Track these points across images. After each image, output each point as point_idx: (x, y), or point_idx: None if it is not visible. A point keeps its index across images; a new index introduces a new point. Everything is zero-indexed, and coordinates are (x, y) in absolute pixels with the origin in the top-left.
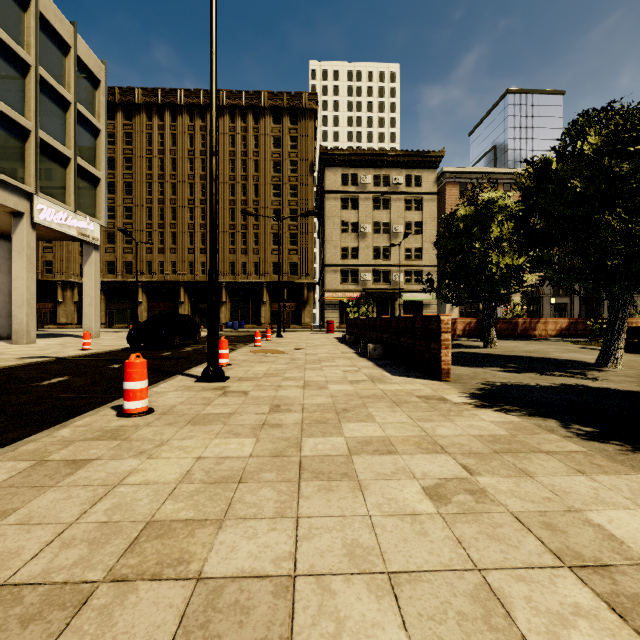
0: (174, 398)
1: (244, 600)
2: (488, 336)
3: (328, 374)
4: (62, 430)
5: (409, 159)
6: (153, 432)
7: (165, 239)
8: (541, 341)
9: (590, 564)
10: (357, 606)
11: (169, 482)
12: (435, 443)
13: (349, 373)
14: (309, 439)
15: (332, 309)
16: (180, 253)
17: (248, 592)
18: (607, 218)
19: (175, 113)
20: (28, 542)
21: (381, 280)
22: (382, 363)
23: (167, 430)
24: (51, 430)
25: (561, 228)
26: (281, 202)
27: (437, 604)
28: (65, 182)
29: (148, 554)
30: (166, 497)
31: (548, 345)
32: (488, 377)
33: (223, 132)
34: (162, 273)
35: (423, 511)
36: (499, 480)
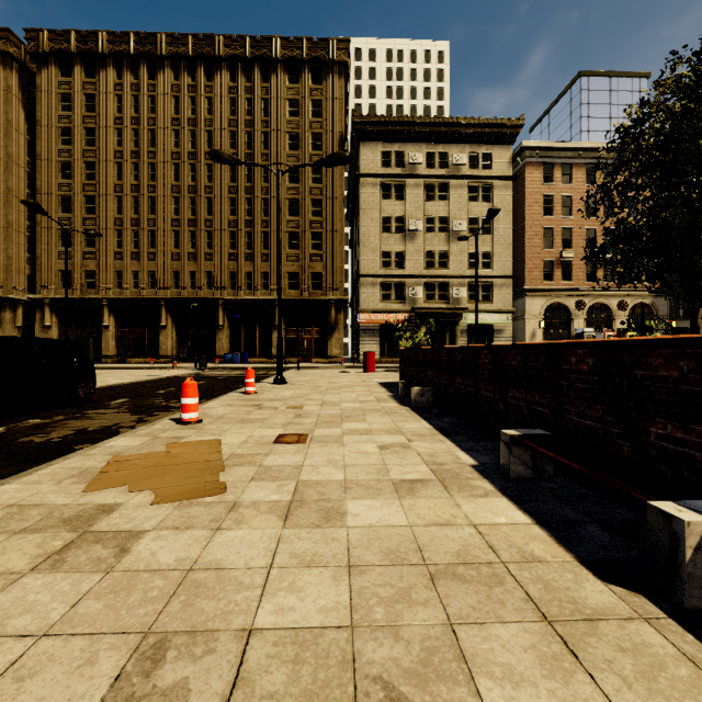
0: None
1: None
2: None
3: None
4: None
5: (475, 130)
6: None
7: (140, 240)
8: None
9: None
10: None
11: None
12: None
13: None
14: None
15: (369, 336)
16: (161, 259)
17: None
18: None
19: (154, 68)
20: None
21: (436, 296)
22: None
23: None
24: None
25: None
26: (299, 190)
27: None
28: None
29: None
30: None
31: None
32: None
33: (220, 94)
34: (137, 287)
35: None
36: None
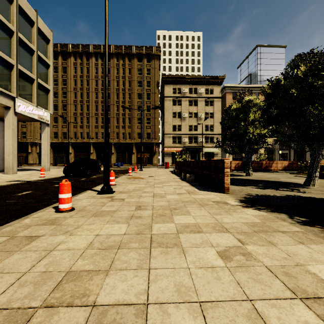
0: (86, 202)
1: (118, 319)
2: (248, 170)
3: (166, 189)
4: (25, 219)
5: (207, 80)
6: (73, 221)
7: (83, 121)
8: (274, 172)
9: (311, 297)
10: (182, 323)
11: (80, 248)
12: (223, 227)
13: (177, 189)
14: (156, 224)
15: (168, 156)
16: (91, 128)
17: (121, 314)
18: (310, 109)
19: (88, 57)
20: (1, 283)
21: (193, 141)
22: (194, 184)
23: (81, 219)
24: (20, 219)
25: (286, 114)
26: (142, 102)
27: (227, 321)
28: (32, 91)
29: (66, 291)
30: (78, 257)
31: (278, 174)
32: (249, 191)
33: (112, 66)
34: (81, 138)
35: (218, 265)
36: (258, 247)
